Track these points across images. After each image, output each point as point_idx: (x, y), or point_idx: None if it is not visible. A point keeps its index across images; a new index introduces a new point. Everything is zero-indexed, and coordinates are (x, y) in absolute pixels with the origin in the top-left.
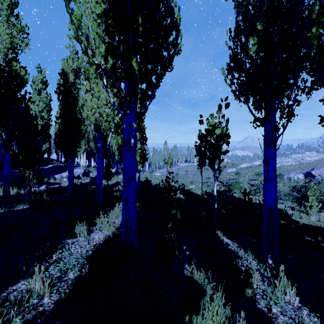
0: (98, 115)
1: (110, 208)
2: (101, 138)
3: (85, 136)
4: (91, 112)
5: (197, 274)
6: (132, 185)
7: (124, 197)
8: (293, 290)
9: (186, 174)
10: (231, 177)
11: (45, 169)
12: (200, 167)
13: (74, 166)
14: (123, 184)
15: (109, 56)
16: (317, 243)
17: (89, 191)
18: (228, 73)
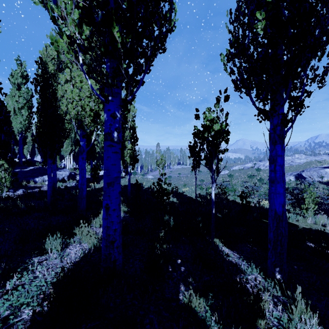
0: (80, 109)
1: (94, 215)
2: (84, 136)
3: (71, 136)
4: (71, 105)
5: (196, 300)
6: (116, 188)
7: (105, 204)
8: (315, 318)
9: (179, 177)
10: (224, 180)
11: (25, 172)
12: (194, 168)
13: (58, 168)
14: (104, 187)
15: (84, 25)
16: (322, 250)
17: (74, 195)
18: (228, 61)
